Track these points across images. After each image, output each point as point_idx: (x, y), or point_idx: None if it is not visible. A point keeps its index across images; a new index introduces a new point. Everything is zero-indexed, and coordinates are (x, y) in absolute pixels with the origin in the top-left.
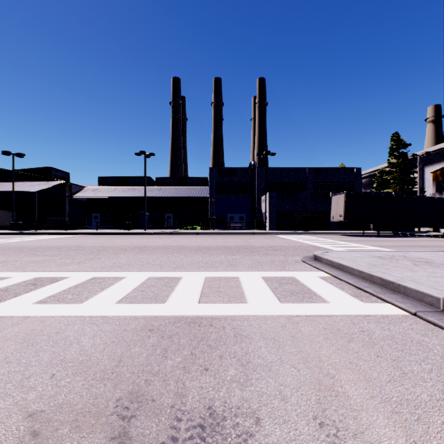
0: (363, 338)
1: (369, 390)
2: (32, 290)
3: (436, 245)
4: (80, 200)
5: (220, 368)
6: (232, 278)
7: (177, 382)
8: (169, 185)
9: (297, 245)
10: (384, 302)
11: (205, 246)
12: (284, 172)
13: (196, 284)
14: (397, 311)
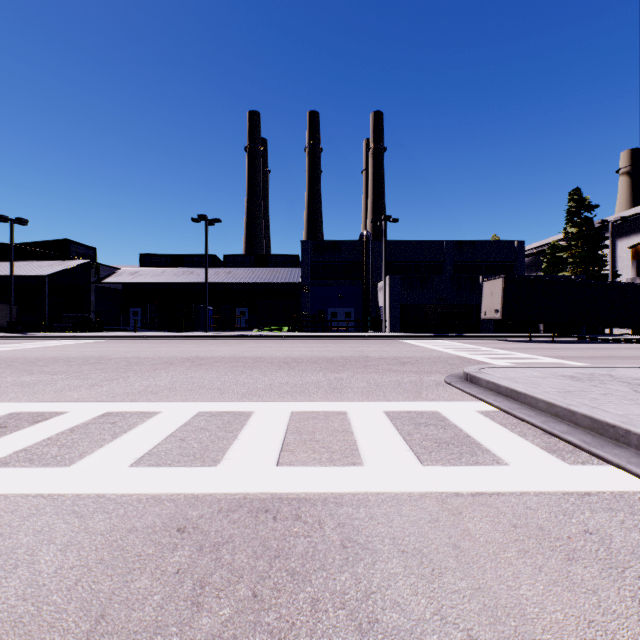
0: (594, 552)
1: None
2: None
3: None
4: (111, 289)
5: None
6: (336, 414)
7: None
8: (243, 266)
9: (434, 356)
10: (605, 464)
11: (294, 358)
12: (412, 247)
13: (276, 426)
14: (636, 483)
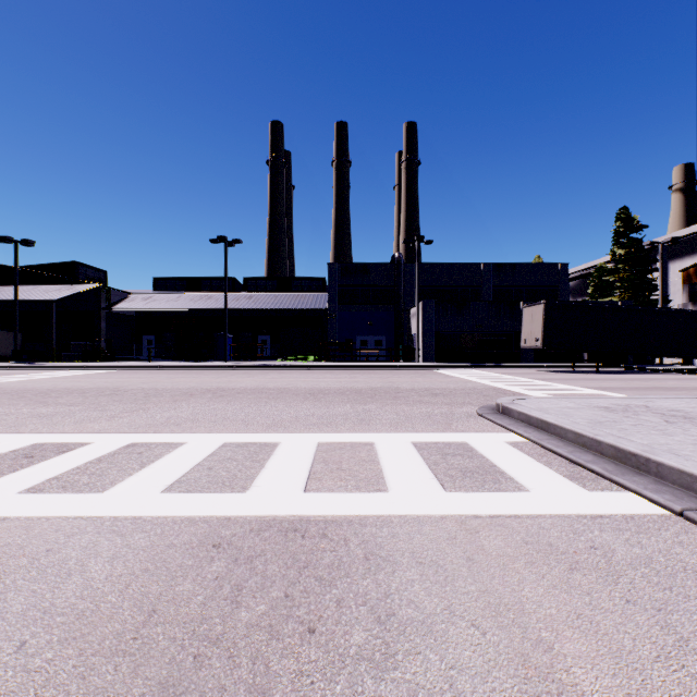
0: (596, 563)
1: (621, 679)
2: (23, 467)
3: (692, 388)
4: (123, 315)
5: (338, 629)
6: (363, 445)
7: (254, 661)
8: (265, 291)
9: (468, 388)
10: (624, 490)
11: (321, 389)
12: (447, 270)
13: (302, 456)
14: (649, 507)
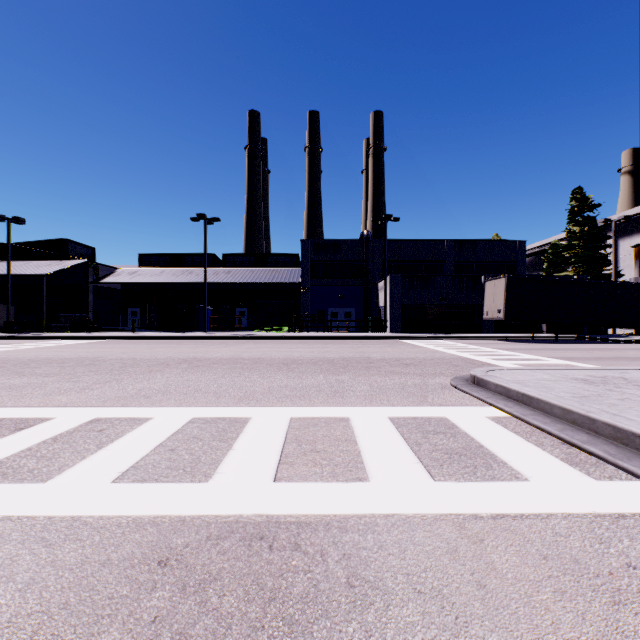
0: None
1: None
2: None
3: None
4: (110, 288)
5: None
6: (338, 421)
7: None
8: (242, 266)
9: (437, 357)
10: (635, 479)
11: (294, 359)
12: (412, 246)
13: (273, 435)
14: None
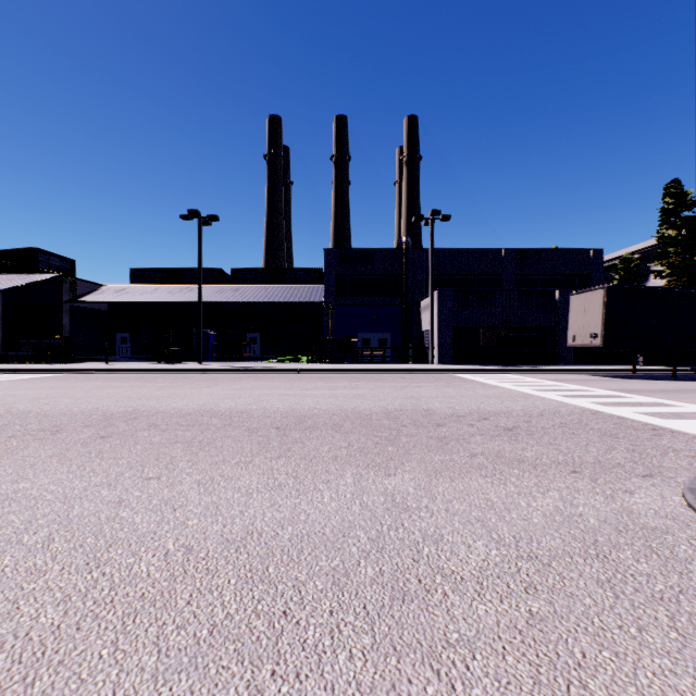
0: None
1: None
2: None
3: None
4: (93, 309)
5: None
6: None
7: None
8: (255, 283)
9: (546, 411)
10: None
11: (301, 414)
12: (462, 256)
13: None
14: None
